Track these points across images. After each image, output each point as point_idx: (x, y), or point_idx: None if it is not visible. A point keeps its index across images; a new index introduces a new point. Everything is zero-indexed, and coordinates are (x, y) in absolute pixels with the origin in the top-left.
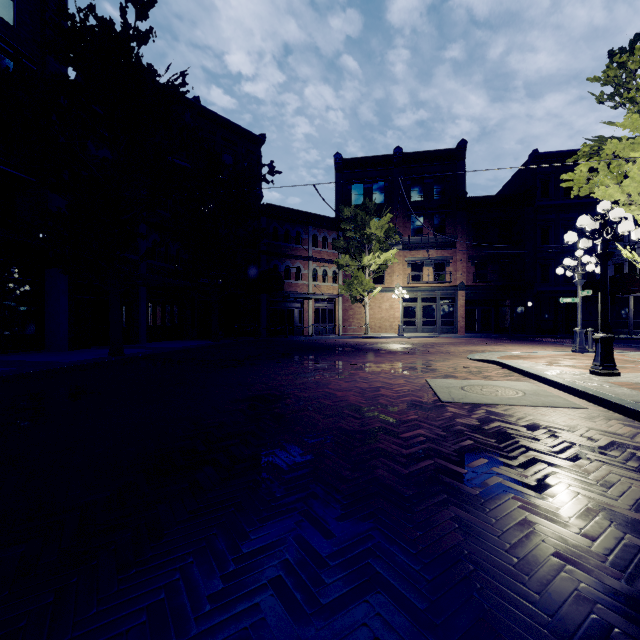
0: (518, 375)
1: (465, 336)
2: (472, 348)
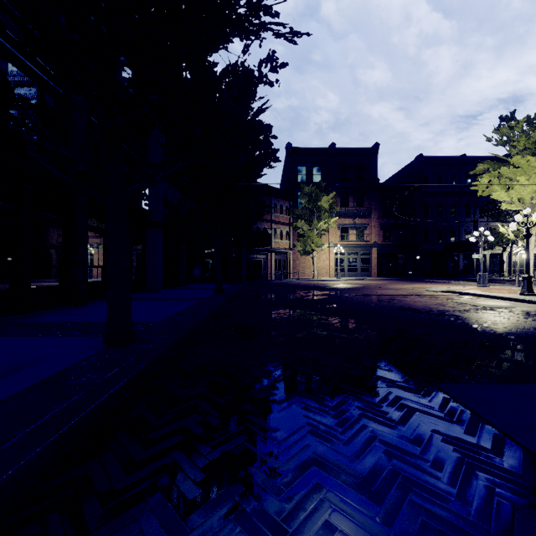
0: (482, 297)
1: (381, 279)
2: (410, 286)
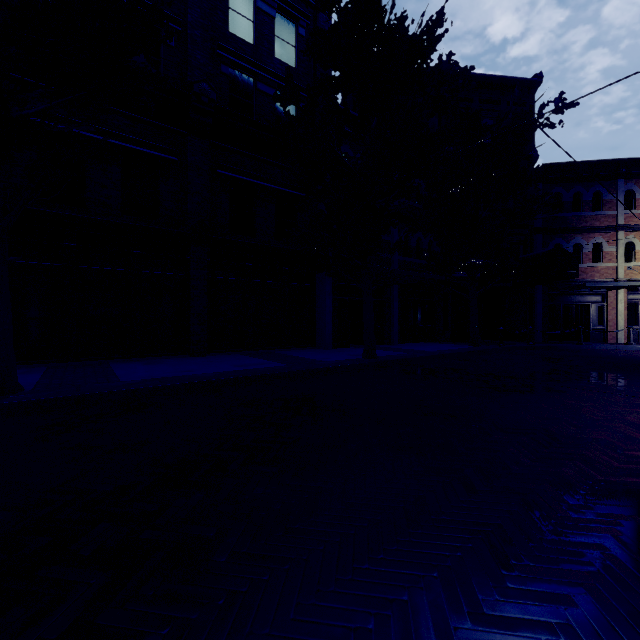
0: None
1: None
2: None
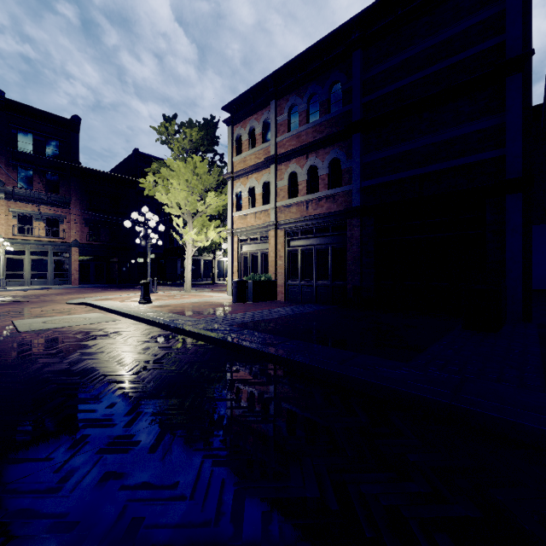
0: (97, 310)
1: (78, 287)
2: (78, 296)
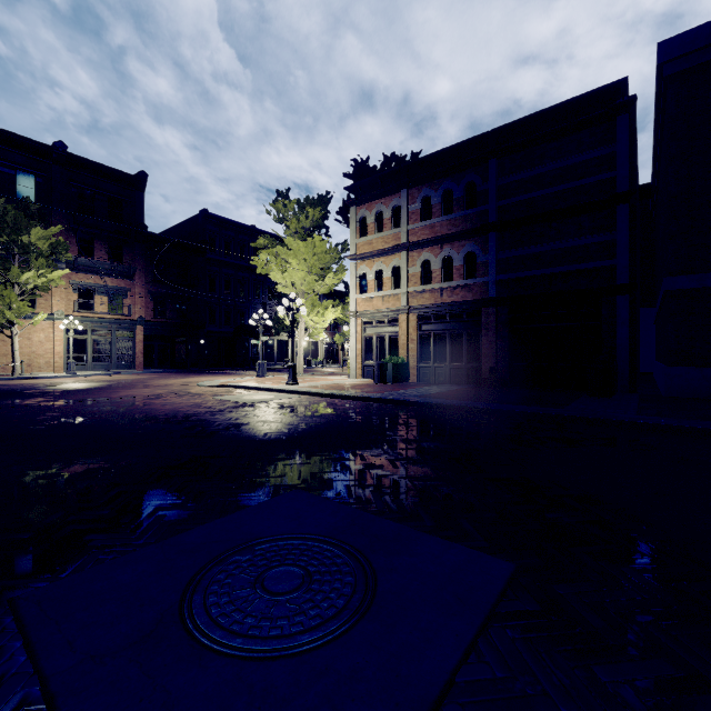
0: (253, 390)
1: (149, 372)
2: (183, 380)
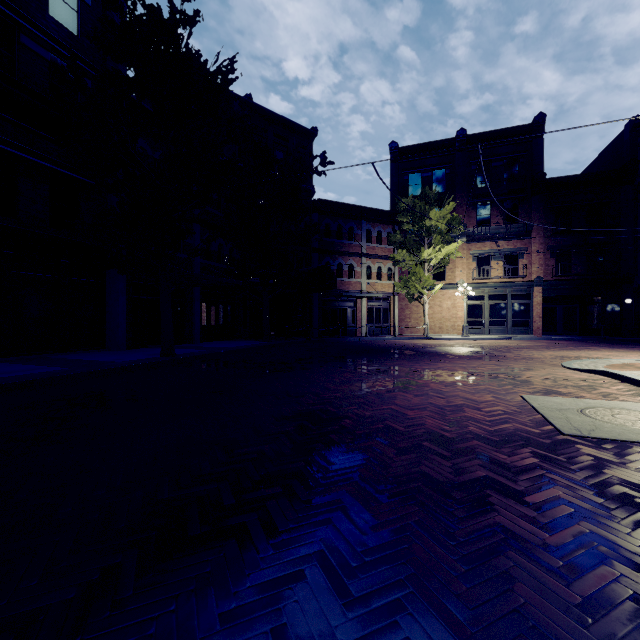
0: None
1: (544, 338)
2: (560, 353)
